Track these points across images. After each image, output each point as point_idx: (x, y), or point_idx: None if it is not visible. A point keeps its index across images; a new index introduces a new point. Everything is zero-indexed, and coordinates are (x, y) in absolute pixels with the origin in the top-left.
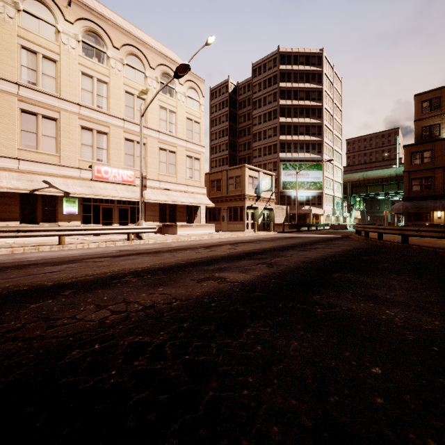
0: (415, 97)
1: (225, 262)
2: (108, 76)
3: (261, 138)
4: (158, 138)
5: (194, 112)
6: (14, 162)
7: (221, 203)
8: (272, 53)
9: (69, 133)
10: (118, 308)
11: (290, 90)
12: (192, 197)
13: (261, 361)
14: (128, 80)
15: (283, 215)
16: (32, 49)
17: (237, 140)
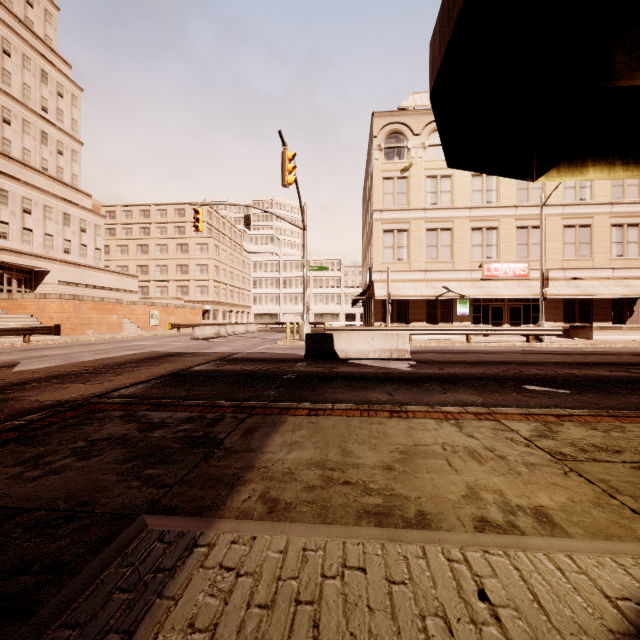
0: None
1: None
2: None
3: None
4: (562, 213)
5: None
6: (422, 274)
7: None
8: None
9: (461, 238)
10: (550, 371)
11: None
12: (623, 285)
13: (633, 388)
14: None
15: None
16: (433, 175)
17: None
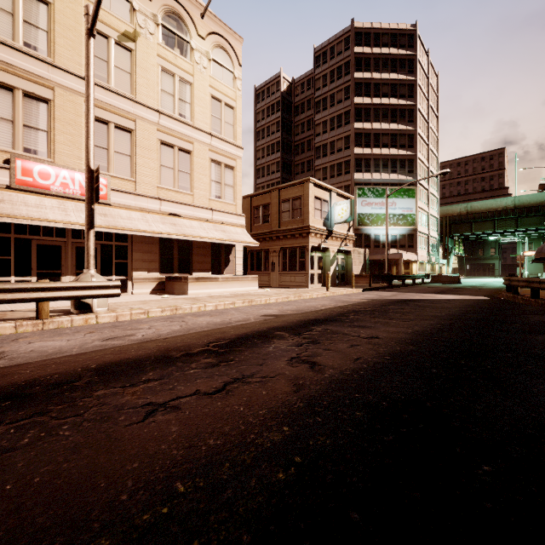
0: None
1: None
2: None
3: (327, 153)
4: (158, 123)
5: (224, 88)
6: None
7: (270, 242)
8: (342, 31)
9: None
10: None
11: (369, 83)
12: (221, 229)
13: None
14: None
15: (360, 263)
16: None
17: (292, 159)
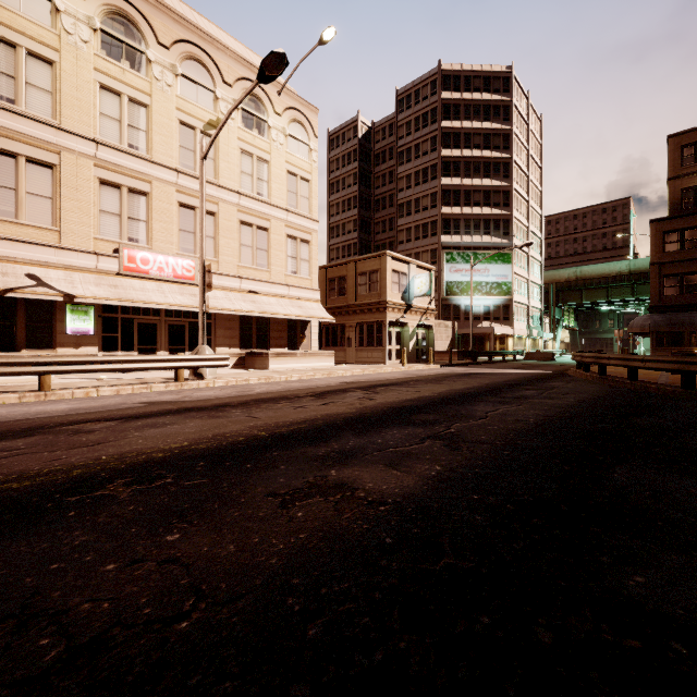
0: (670, 140)
1: (353, 433)
2: (148, 94)
3: (412, 212)
4: (239, 203)
5: (300, 162)
6: None
7: (346, 316)
8: (429, 73)
9: (78, 190)
10: None
11: (458, 133)
12: (297, 305)
13: None
14: (186, 102)
15: (447, 337)
16: (7, 39)
17: (372, 216)
